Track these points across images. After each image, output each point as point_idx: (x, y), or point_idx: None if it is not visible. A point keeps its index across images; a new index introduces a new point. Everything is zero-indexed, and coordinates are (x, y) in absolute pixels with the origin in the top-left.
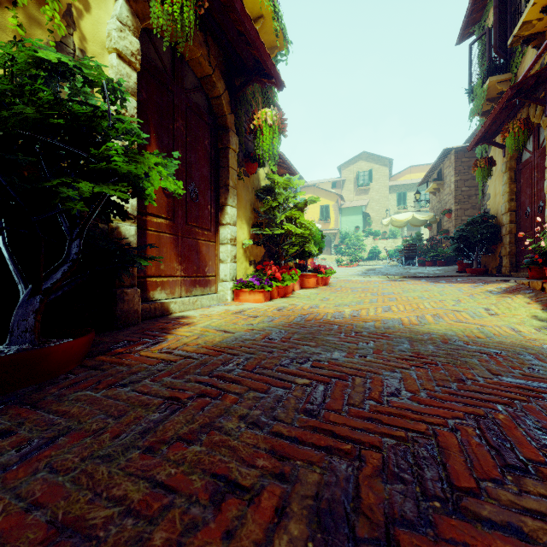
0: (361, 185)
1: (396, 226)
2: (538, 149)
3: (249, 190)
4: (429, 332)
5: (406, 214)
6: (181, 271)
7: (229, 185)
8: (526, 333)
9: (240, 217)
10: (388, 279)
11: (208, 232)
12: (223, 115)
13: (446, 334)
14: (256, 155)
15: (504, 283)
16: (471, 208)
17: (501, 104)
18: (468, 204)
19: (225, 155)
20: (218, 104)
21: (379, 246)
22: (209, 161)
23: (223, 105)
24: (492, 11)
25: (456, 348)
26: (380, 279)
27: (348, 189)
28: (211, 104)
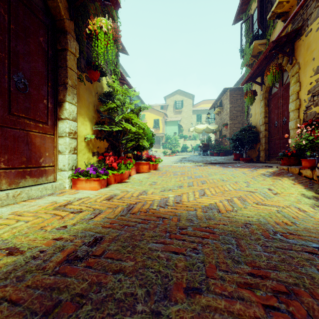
0: (177, 109)
1: (197, 132)
2: (282, 86)
3: (92, 93)
4: (246, 220)
5: (203, 125)
6: (0, 163)
7: (67, 84)
8: (311, 213)
9: (82, 115)
10: (195, 164)
11: (44, 124)
12: (61, 19)
13: (261, 222)
14: (97, 64)
15: (270, 168)
16: (238, 123)
17: (265, 54)
18: (236, 121)
19: (63, 56)
20: (55, 6)
21: (187, 144)
22: (46, 58)
23: (60, 8)
24: (253, 4)
25: (283, 246)
26: (191, 165)
27: (170, 110)
28: (48, 6)
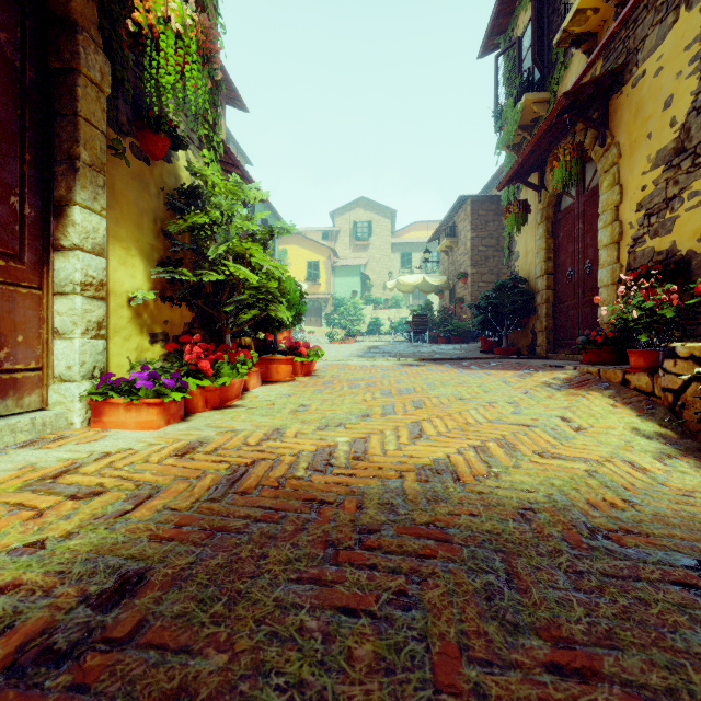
0: (359, 239)
1: (402, 292)
2: (583, 193)
3: (149, 189)
4: (521, 500)
5: (415, 275)
6: None
7: (79, 159)
8: (659, 474)
9: (122, 240)
10: (399, 362)
11: (13, 261)
12: None
13: (556, 504)
14: (162, 116)
15: (560, 370)
16: (488, 273)
17: (549, 121)
18: (486, 268)
19: (67, 88)
20: None
21: (381, 317)
22: (16, 87)
23: None
24: (522, 17)
25: (618, 569)
26: (389, 364)
27: (343, 242)
28: None
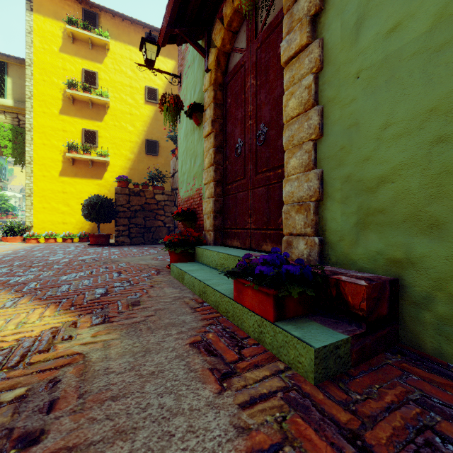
0: None
1: None
2: None
3: None
4: None
5: None
6: None
7: None
8: None
9: None
10: None
11: None
12: None
13: None
14: None
15: None
16: None
17: None
18: None
19: None
20: None
21: None
22: None
23: None
24: None
25: None
26: None
27: None
28: None
